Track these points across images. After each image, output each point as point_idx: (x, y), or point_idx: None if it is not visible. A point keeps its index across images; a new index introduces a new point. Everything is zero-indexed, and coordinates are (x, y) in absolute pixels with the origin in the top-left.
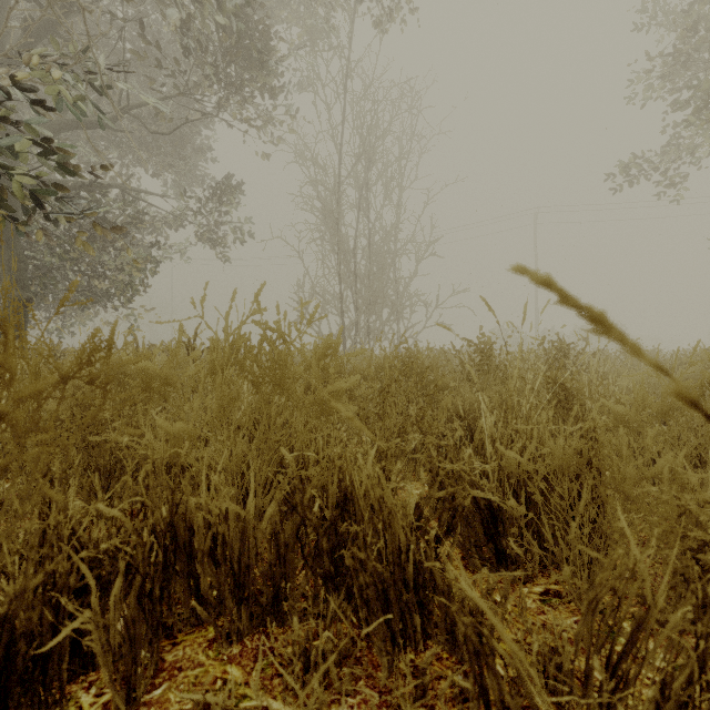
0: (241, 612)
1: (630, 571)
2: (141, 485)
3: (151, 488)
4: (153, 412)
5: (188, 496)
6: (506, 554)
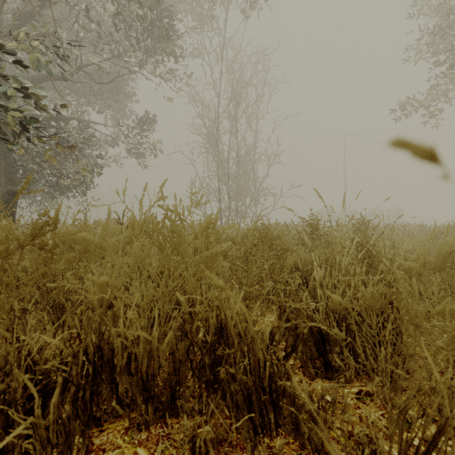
0: (148, 408)
1: (432, 390)
2: (76, 320)
3: (84, 322)
4: (94, 265)
5: (110, 327)
6: (332, 365)
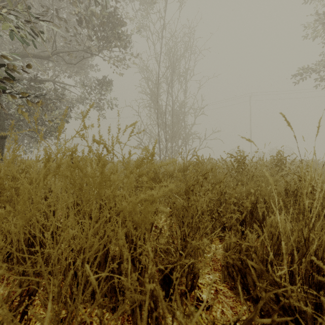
0: None
1: None
2: None
3: None
4: (39, 198)
5: None
6: None
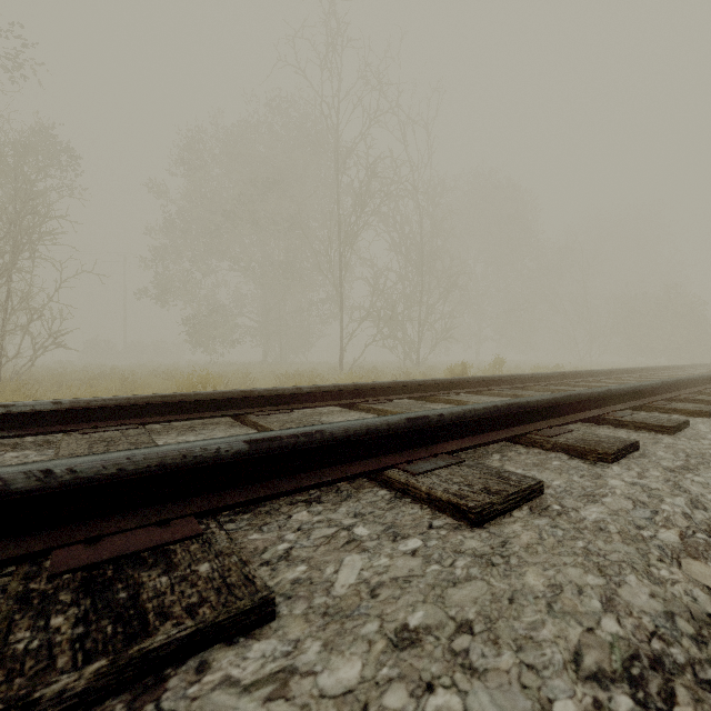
0: None
1: None
2: None
3: None
4: None
5: None
6: None
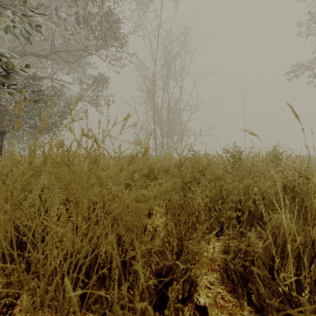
0: None
1: None
2: None
3: None
4: (32, 194)
5: None
6: None
